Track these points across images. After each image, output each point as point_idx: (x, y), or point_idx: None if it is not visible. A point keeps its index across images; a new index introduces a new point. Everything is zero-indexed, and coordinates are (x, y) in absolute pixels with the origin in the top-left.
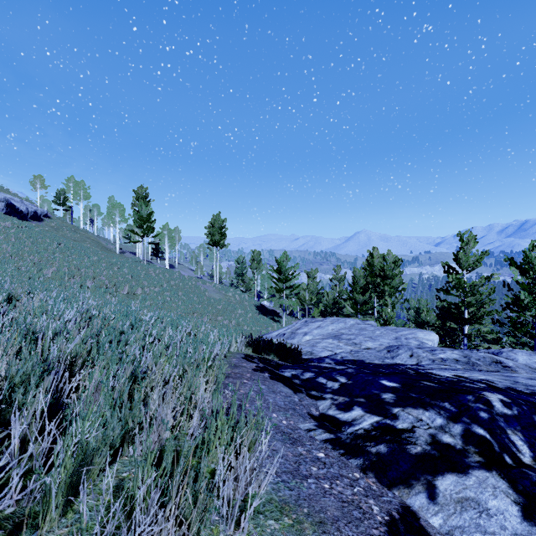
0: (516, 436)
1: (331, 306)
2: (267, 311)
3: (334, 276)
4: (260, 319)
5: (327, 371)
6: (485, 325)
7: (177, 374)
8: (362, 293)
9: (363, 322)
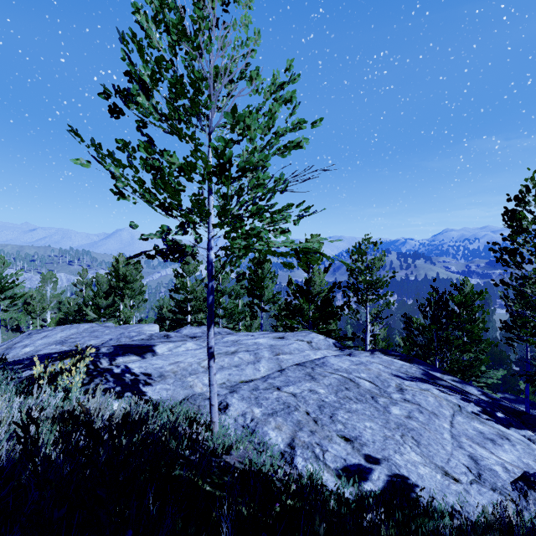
0: (104, 359)
1: (73, 314)
2: None
3: (79, 281)
4: None
5: (19, 360)
6: (201, 313)
7: None
8: (106, 297)
9: (100, 325)
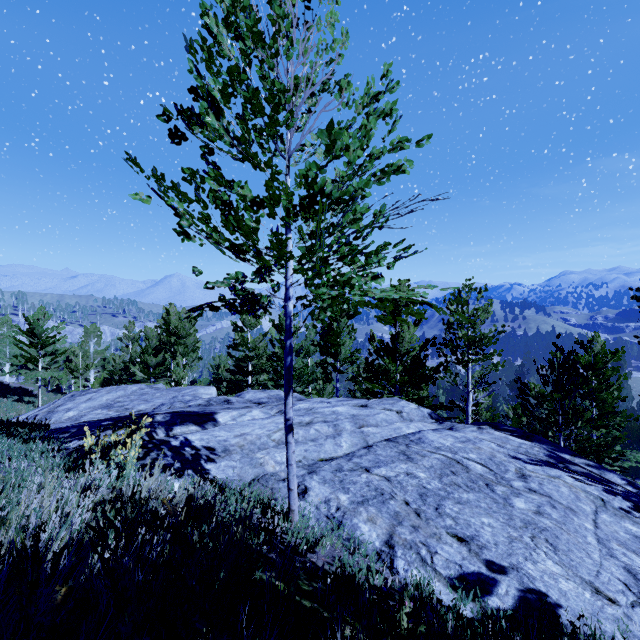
0: (160, 429)
1: (119, 373)
2: (9, 390)
3: (125, 335)
4: None
5: (64, 428)
6: (264, 374)
7: None
8: (156, 354)
9: (150, 387)
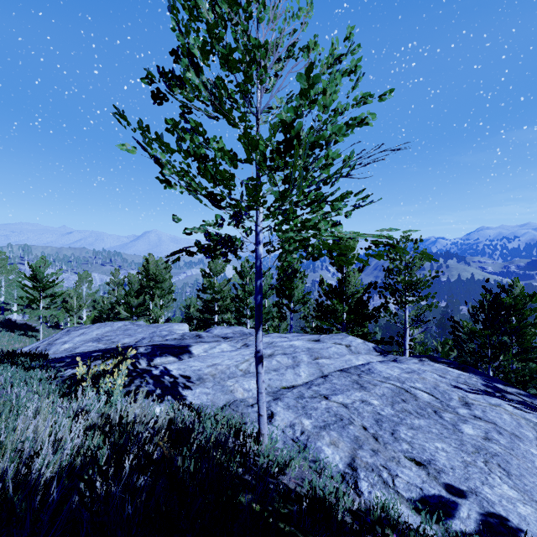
0: (142, 360)
1: (106, 312)
2: (16, 326)
3: (112, 281)
4: (4, 337)
5: (60, 358)
6: (228, 313)
7: None
8: (137, 297)
9: (132, 324)
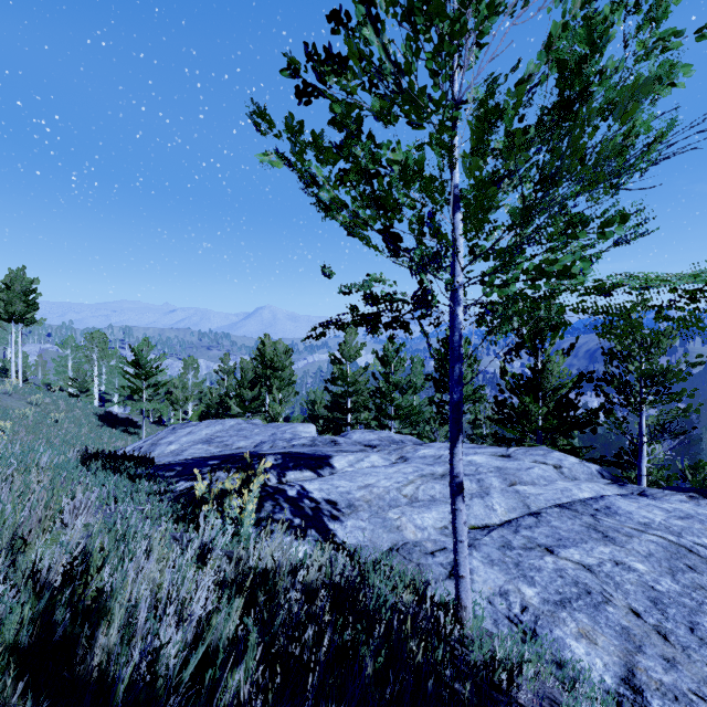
0: (272, 474)
1: (215, 407)
2: (118, 420)
3: (221, 368)
4: (105, 433)
5: (169, 465)
6: (364, 412)
7: (8, 478)
8: (251, 388)
9: (247, 422)
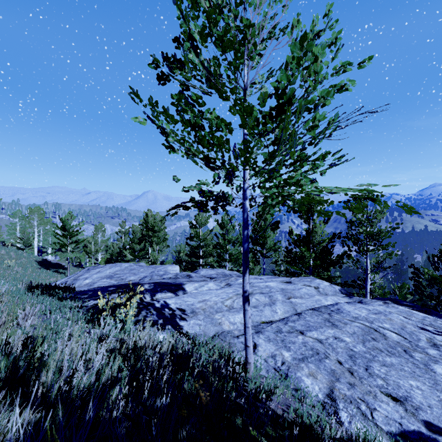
0: (147, 295)
1: (116, 255)
2: (51, 265)
3: (120, 230)
4: (42, 273)
5: (84, 291)
6: (210, 258)
7: None
8: (139, 243)
9: (136, 264)
